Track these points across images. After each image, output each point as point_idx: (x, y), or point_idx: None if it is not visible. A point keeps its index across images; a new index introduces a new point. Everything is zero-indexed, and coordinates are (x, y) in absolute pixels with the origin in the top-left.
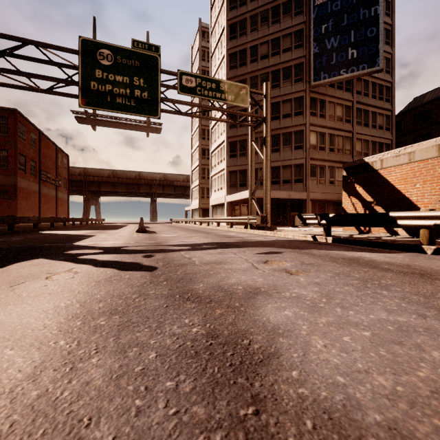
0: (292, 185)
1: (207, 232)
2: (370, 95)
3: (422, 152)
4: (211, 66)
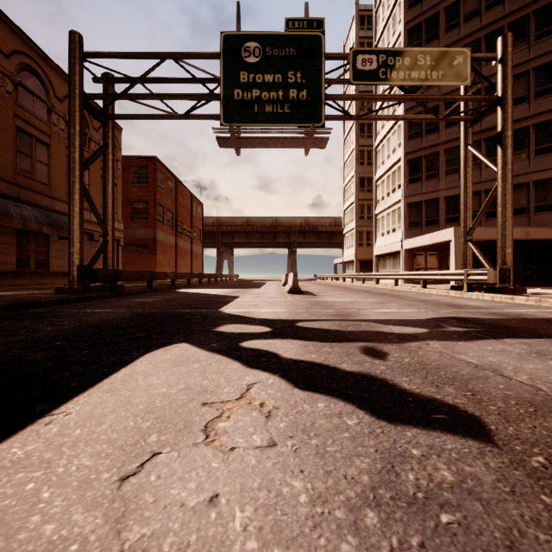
0: (530, 217)
1: (393, 295)
2: None
3: None
4: None
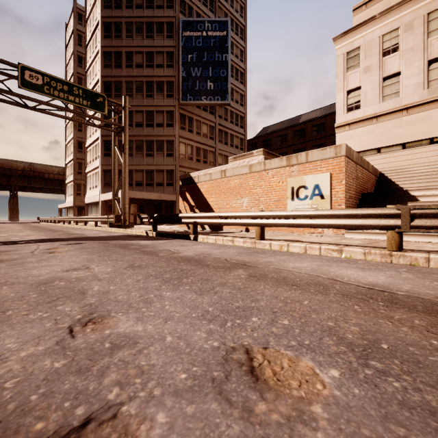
0: (164, 188)
1: (59, 231)
2: (229, 121)
3: (215, 174)
4: (86, 56)
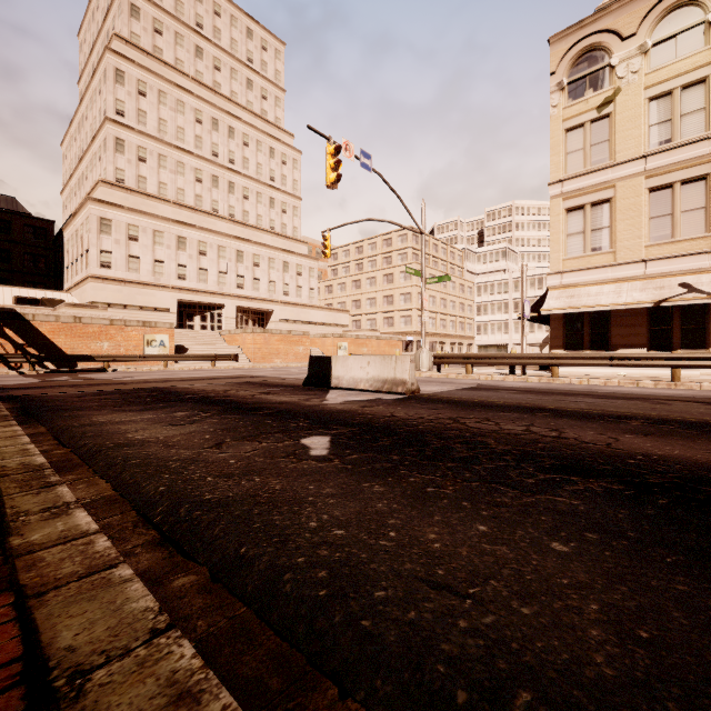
0: None
1: None
2: None
3: (66, 318)
4: None
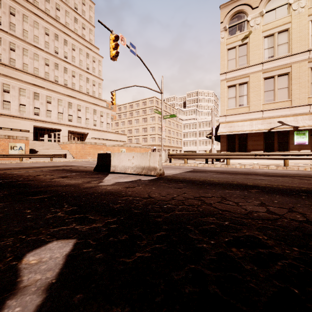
0: None
1: None
2: None
3: None
4: None
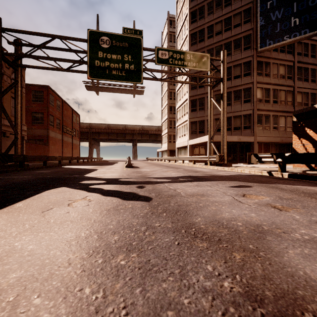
0: (241, 131)
1: (176, 168)
2: (310, 55)
3: None
4: (176, 45)
